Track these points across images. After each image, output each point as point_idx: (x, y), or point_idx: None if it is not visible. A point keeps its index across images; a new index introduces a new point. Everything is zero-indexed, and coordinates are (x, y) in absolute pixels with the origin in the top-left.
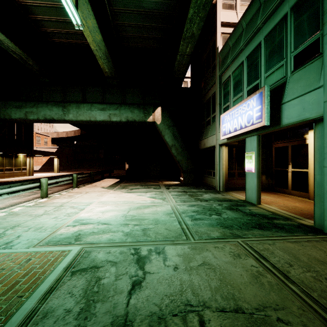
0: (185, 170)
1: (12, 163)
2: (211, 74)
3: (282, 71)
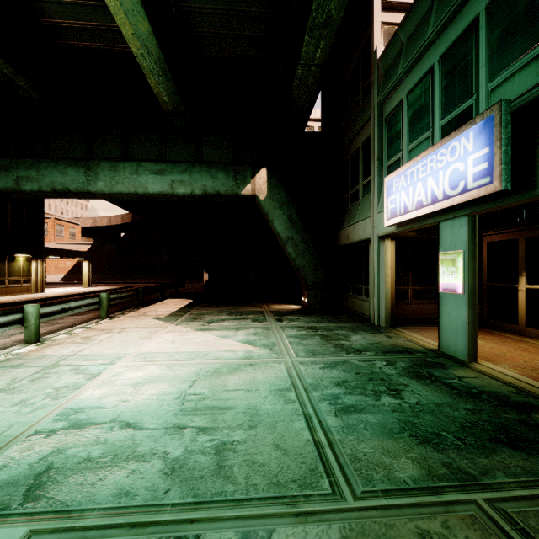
0: (312, 285)
1: (3, 270)
2: (362, 105)
3: (537, 69)
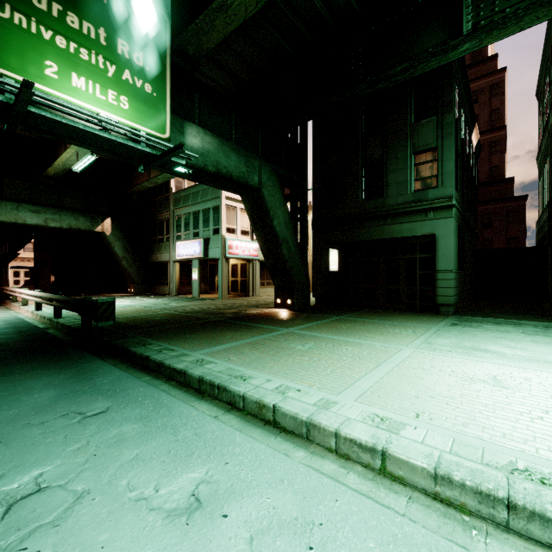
0: (137, 282)
1: None
2: (165, 202)
3: (209, 232)
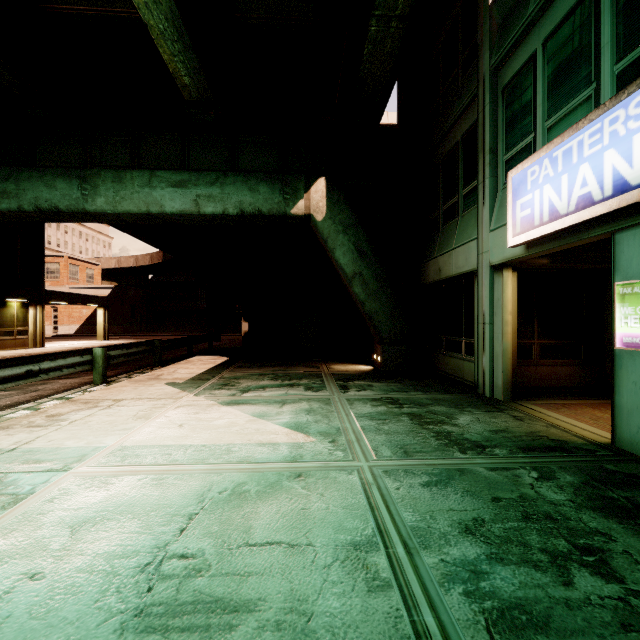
0: (387, 338)
1: None
2: (461, 81)
3: None
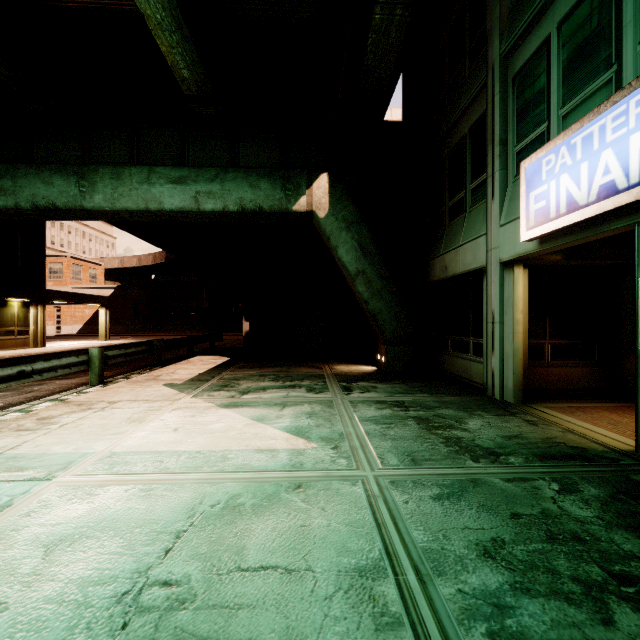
0: (392, 338)
1: None
2: (469, 72)
3: None
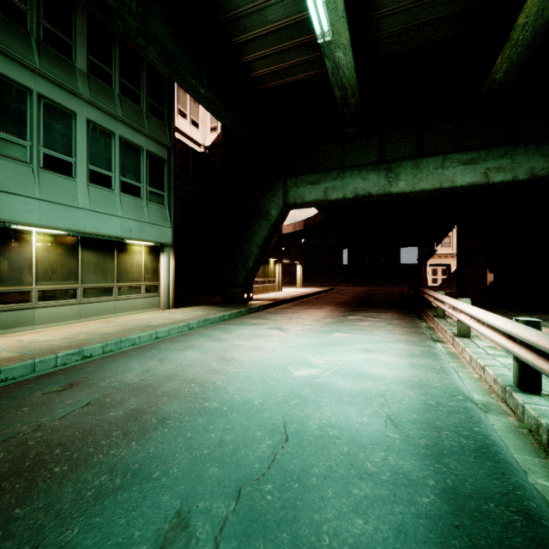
0: None
1: (264, 272)
2: None
3: None
